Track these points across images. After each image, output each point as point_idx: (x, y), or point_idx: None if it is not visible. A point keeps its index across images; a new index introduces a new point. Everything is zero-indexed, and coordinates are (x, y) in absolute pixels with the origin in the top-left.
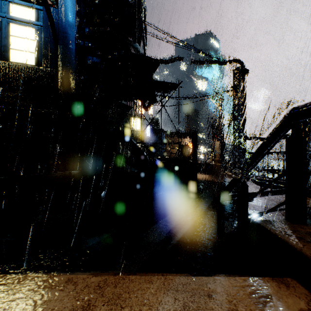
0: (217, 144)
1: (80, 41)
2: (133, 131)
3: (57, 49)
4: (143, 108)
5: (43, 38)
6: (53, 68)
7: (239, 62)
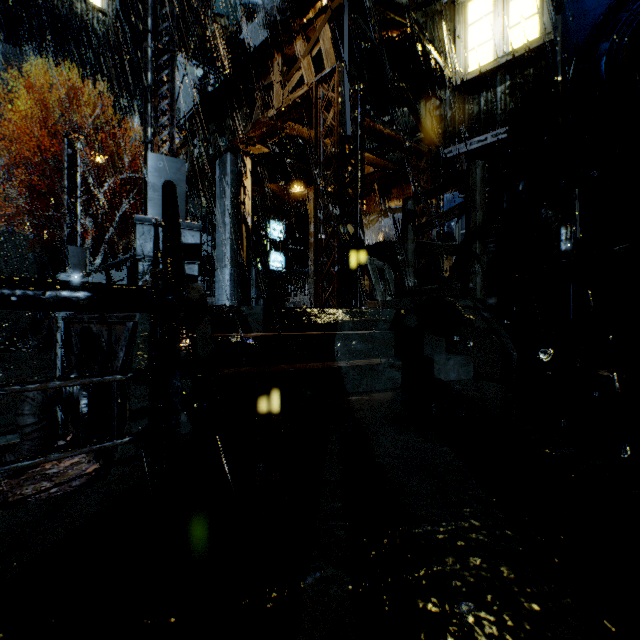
0: None
1: None
2: None
3: None
4: None
5: None
6: None
7: None
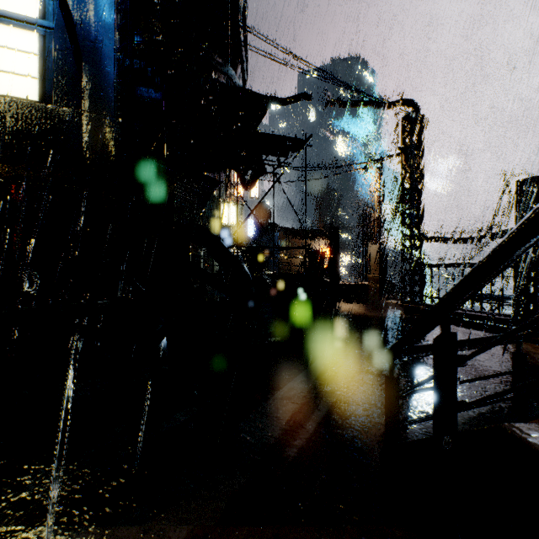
0: (374, 250)
1: (125, 58)
2: (224, 227)
3: (80, 72)
4: (242, 185)
5: (53, 50)
6: (73, 107)
7: (412, 105)
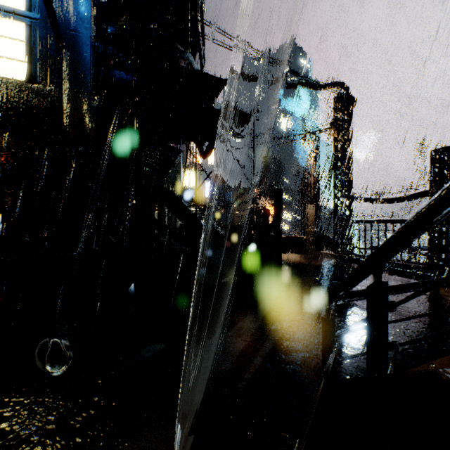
0: (310, 208)
1: (100, 45)
2: (185, 190)
3: (61, 57)
4: (200, 154)
5: (38, 38)
6: (55, 86)
7: (342, 87)
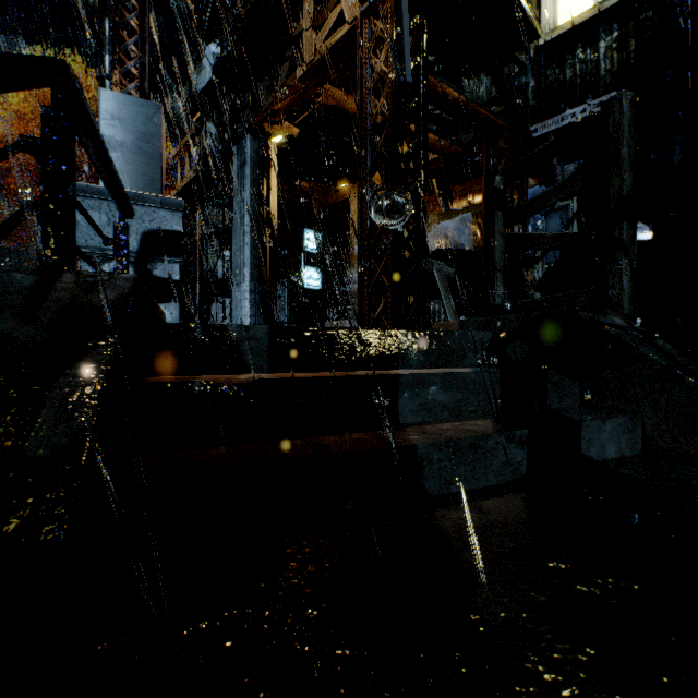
0: None
1: None
2: None
3: None
4: None
5: None
6: None
7: None
